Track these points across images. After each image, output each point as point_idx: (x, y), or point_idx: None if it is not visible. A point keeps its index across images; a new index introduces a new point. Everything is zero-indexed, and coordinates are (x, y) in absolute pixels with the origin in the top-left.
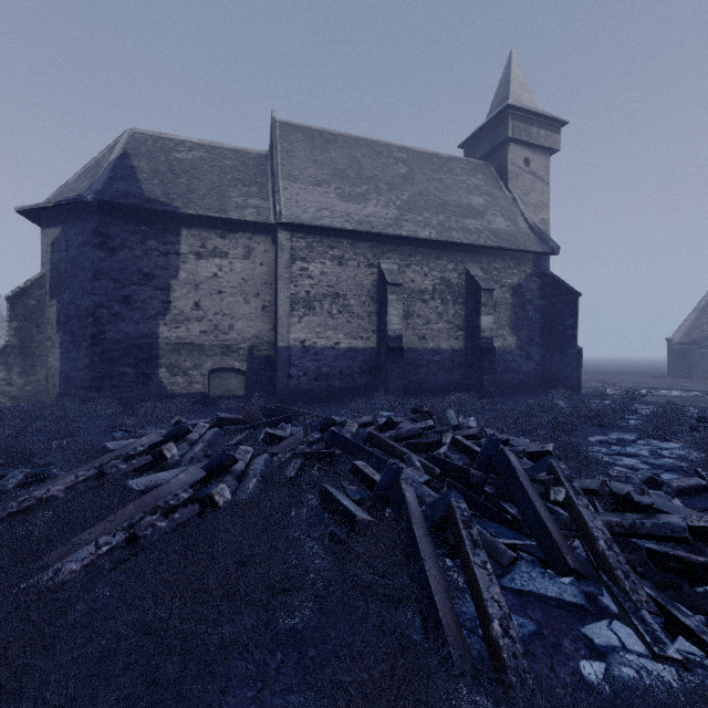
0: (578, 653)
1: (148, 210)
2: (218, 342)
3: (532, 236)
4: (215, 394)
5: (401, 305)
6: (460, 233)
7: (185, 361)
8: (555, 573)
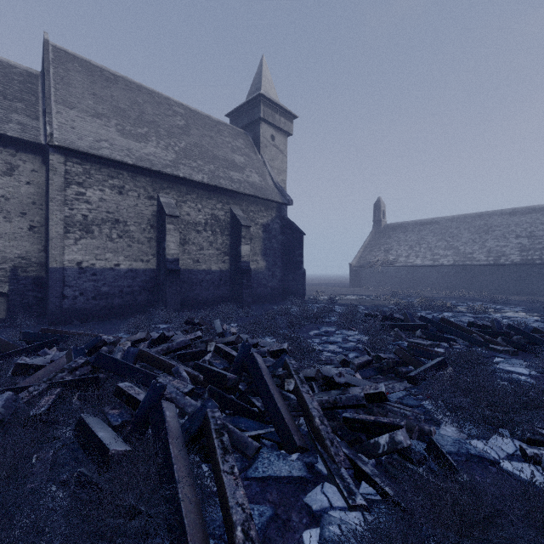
0: (302, 523)
1: None
2: None
3: (276, 190)
4: None
5: (178, 234)
6: (226, 181)
7: None
8: (287, 452)
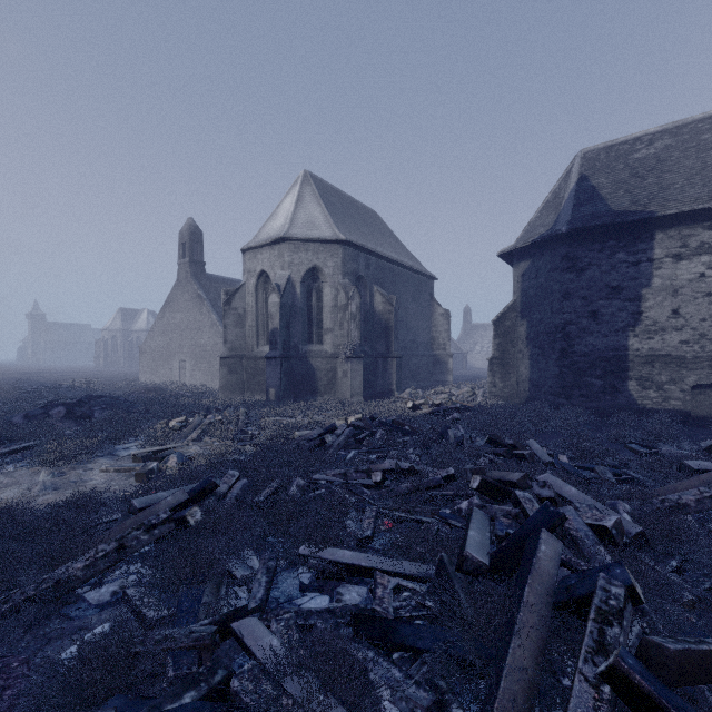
0: None
1: (616, 224)
2: (704, 353)
3: None
4: (696, 413)
5: None
6: None
7: (658, 374)
8: None
